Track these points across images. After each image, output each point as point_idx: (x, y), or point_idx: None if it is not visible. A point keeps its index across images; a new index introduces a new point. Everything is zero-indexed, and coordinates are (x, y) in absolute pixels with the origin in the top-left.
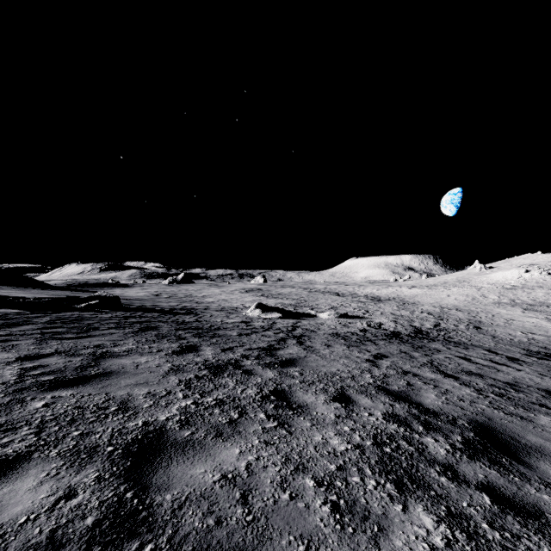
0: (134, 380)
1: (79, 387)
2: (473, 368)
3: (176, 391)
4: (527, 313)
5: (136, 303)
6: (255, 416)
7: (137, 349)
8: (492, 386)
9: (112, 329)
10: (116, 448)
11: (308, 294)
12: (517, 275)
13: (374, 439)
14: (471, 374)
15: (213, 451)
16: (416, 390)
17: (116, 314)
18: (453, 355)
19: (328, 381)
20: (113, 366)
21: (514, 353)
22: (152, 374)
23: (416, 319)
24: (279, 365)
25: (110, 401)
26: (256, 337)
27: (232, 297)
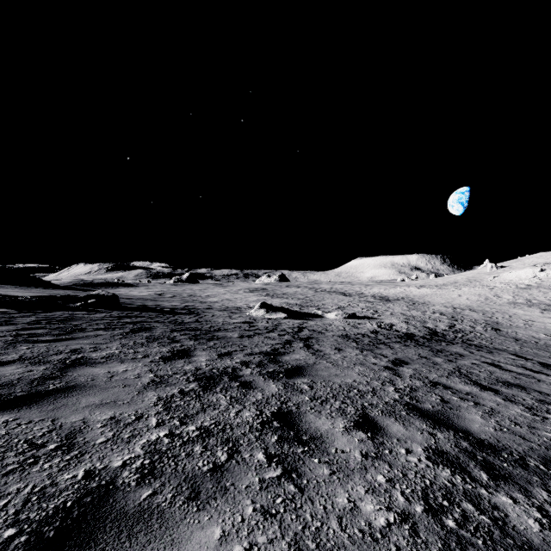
0: (100, 397)
1: (21, 410)
2: (509, 377)
3: (150, 414)
4: (546, 314)
5: (137, 302)
6: (250, 457)
7: (119, 355)
8: (543, 403)
9: (100, 330)
10: (21, 530)
11: (314, 294)
12: (532, 274)
13: (424, 500)
14: (510, 386)
15: (178, 534)
16: (455, 409)
17: (111, 314)
18: (479, 360)
19: (345, 398)
20: (80, 377)
21: (545, 358)
22: (126, 388)
23: (428, 320)
24: (284, 375)
25: (53, 433)
26: (258, 339)
27: (236, 297)
